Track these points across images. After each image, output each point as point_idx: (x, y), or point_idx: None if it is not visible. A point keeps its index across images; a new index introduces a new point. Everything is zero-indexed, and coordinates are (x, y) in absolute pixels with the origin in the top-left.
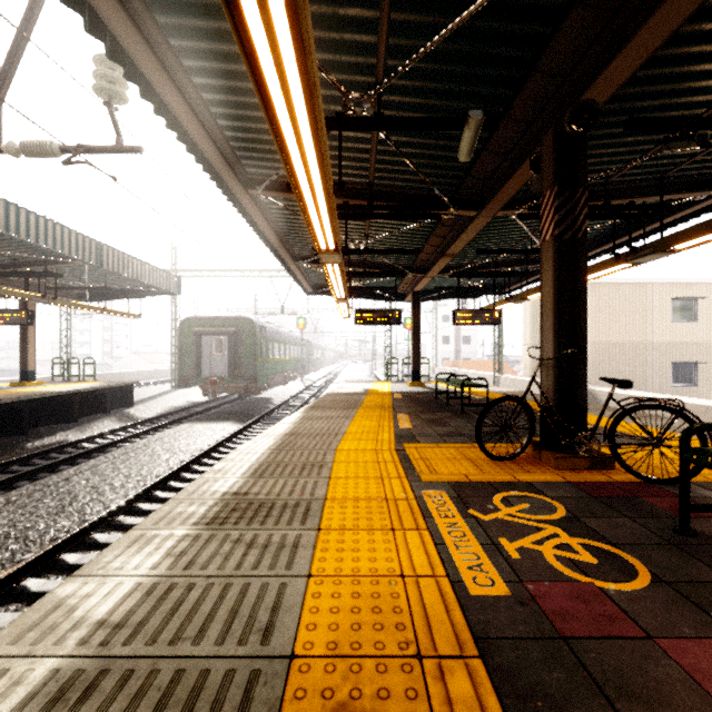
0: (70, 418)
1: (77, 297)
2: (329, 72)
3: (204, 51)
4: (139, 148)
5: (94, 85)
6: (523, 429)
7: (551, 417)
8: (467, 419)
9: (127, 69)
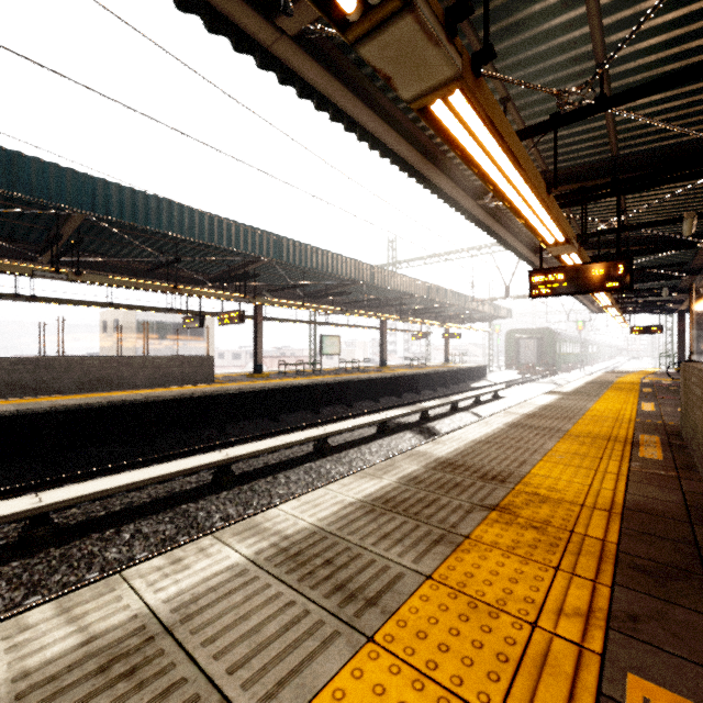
0: (472, 379)
1: (458, 323)
2: None
3: None
4: None
5: None
6: None
7: None
8: None
9: None
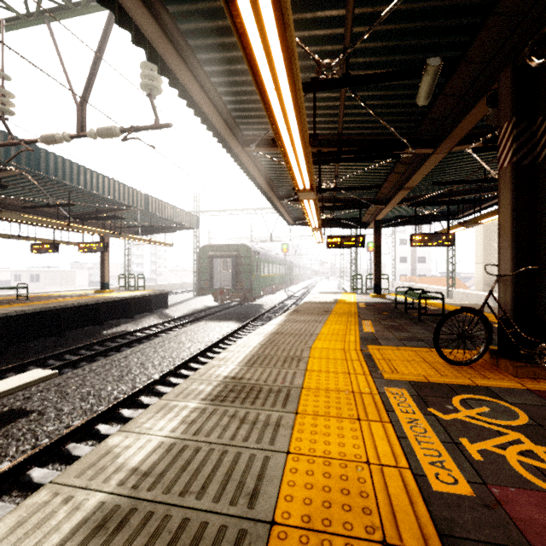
0: (129, 315)
1: (134, 233)
2: (306, 46)
3: (212, 46)
4: (169, 124)
5: (140, 83)
6: (478, 338)
7: (509, 328)
8: (424, 327)
9: (160, 67)
